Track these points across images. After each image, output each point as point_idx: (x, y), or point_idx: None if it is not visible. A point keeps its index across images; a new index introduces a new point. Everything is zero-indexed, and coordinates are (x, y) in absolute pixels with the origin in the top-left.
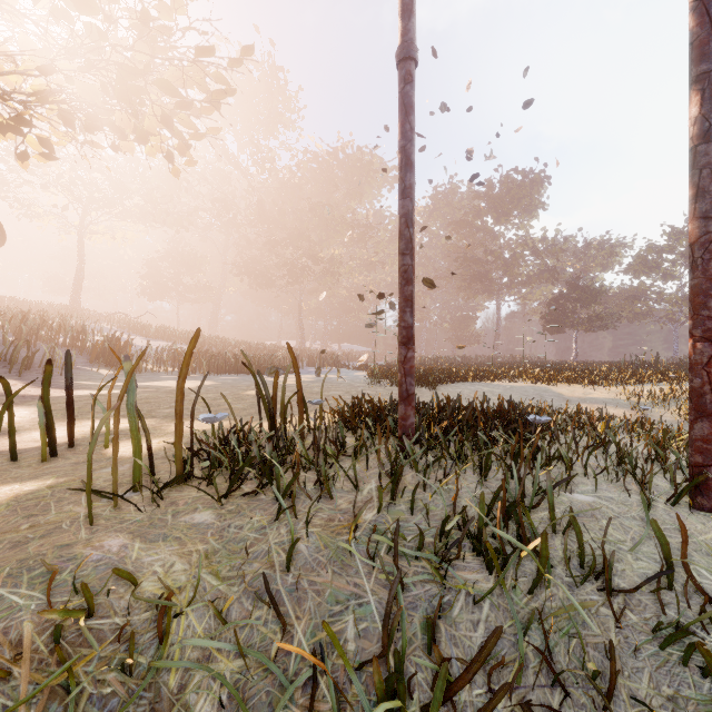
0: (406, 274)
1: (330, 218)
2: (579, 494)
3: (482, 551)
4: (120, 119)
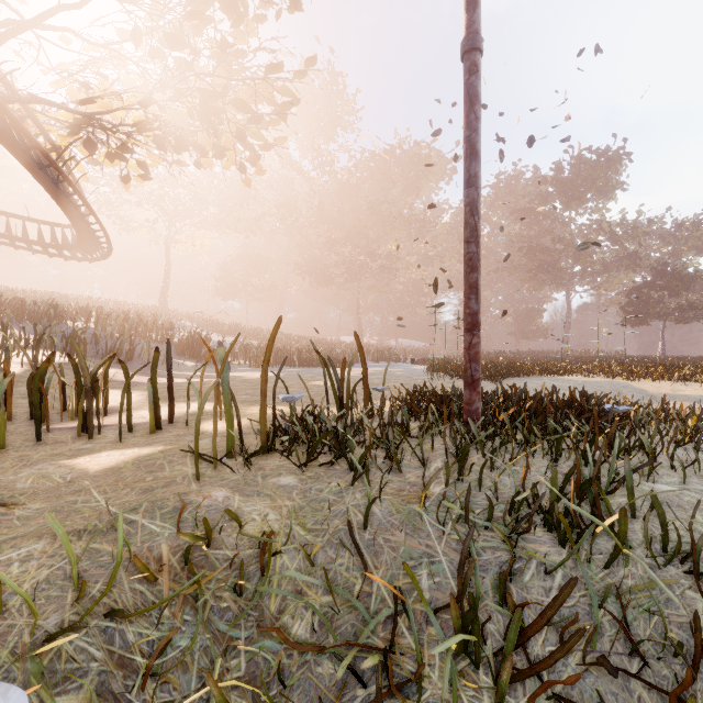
0: (471, 261)
1: (388, 215)
2: (663, 485)
3: (553, 525)
4: (202, 139)
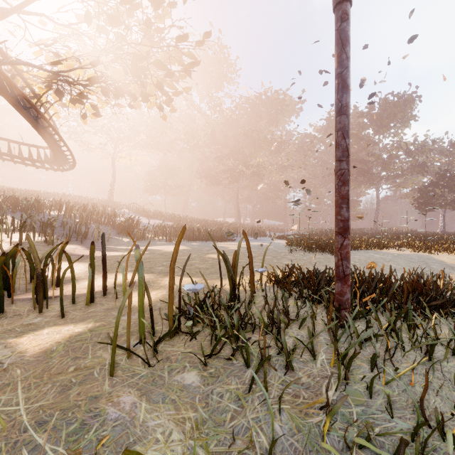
0: (342, 176)
1: (257, 139)
2: None
3: None
4: (134, 88)
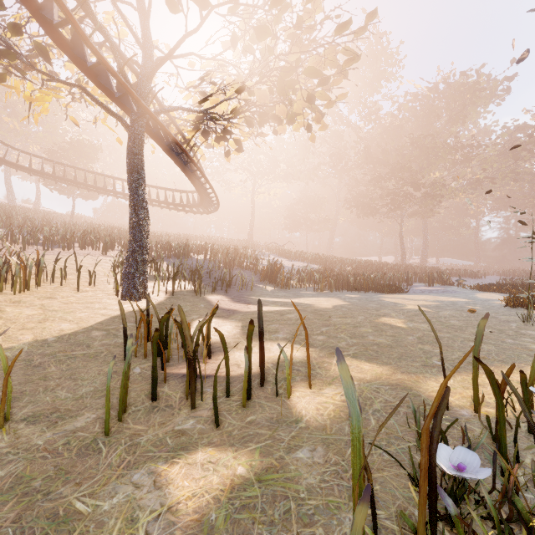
0: None
1: (431, 146)
2: None
3: None
4: (278, 110)
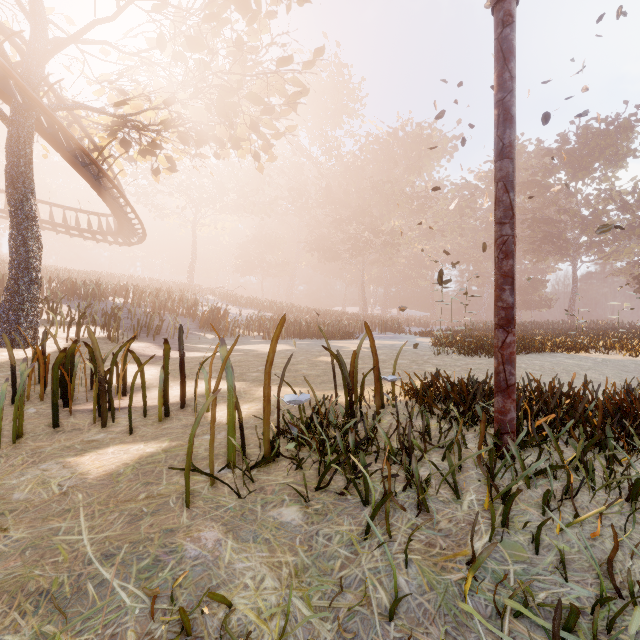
0: (505, 246)
1: (391, 193)
2: None
3: None
4: (220, 132)
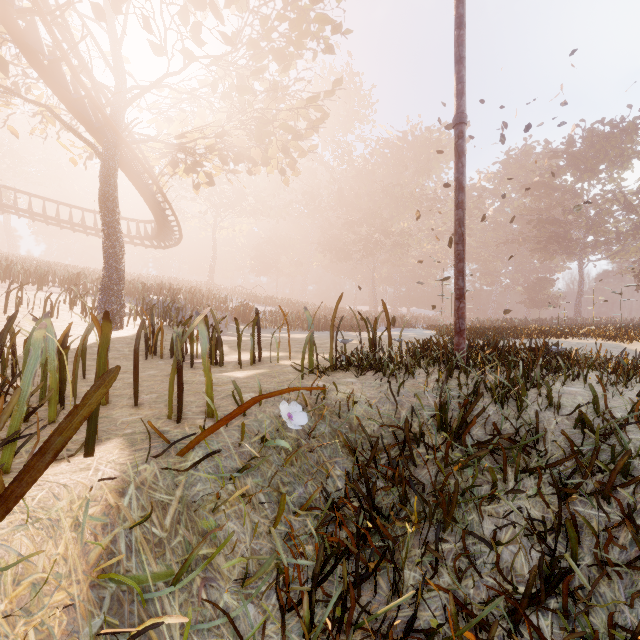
0: (459, 256)
1: (400, 196)
2: (572, 388)
3: (491, 394)
4: (254, 153)
